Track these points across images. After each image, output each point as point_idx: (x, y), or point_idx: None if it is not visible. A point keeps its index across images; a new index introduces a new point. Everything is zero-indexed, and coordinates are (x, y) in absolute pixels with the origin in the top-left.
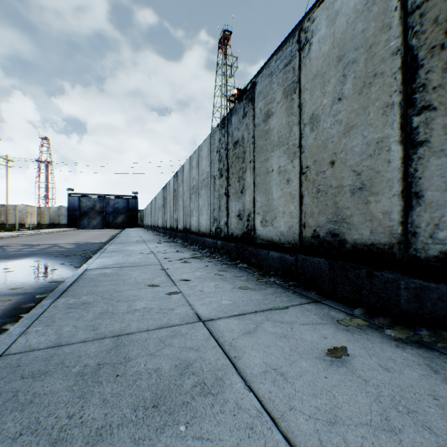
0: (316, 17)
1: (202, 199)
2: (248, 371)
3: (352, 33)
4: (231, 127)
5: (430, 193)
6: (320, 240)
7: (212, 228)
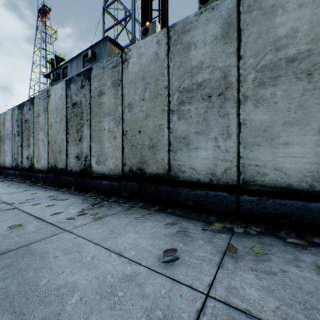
0: (52, 89)
1: (7, 146)
2: (3, 199)
3: (59, 103)
4: (24, 111)
5: (69, 155)
6: (53, 168)
7: (14, 164)
